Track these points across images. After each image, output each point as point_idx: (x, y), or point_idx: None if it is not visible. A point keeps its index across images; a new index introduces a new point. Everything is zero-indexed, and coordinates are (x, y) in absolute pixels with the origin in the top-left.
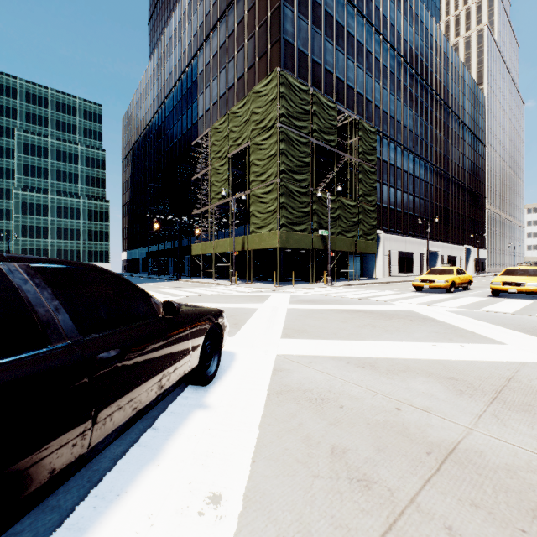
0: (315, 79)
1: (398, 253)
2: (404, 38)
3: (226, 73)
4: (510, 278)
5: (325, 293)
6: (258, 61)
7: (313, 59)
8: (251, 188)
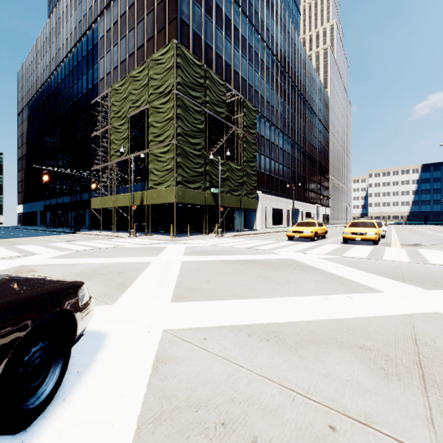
0: (208, 59)
1: (272, 210)
2: (276, 41)
3: (127, 41)
4: (356, 229)
5: (216, 243)
6: (157, 34)
7: (206, 42)
8: (149, 147)
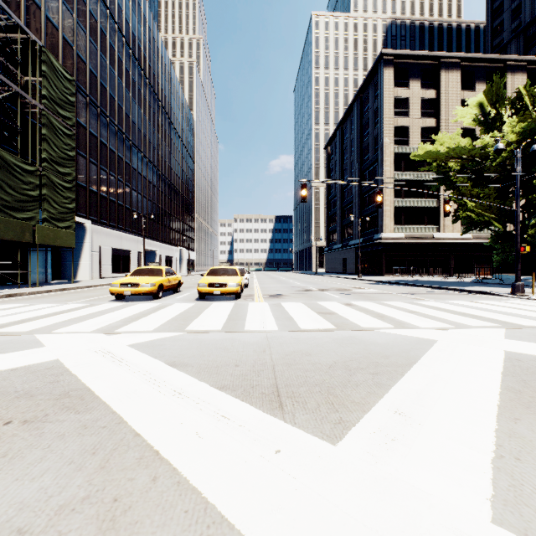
0: None
1: (112, 250)
2: (120, 5)
3: None
4: (215, 279)
5: None
6: None
7: None
8: None
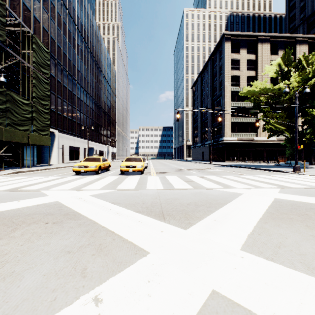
0: None
1: (69, 147)
2: (74, 7)
3: None
4: (129, 163)
5: None
6: None
7: None
8: None
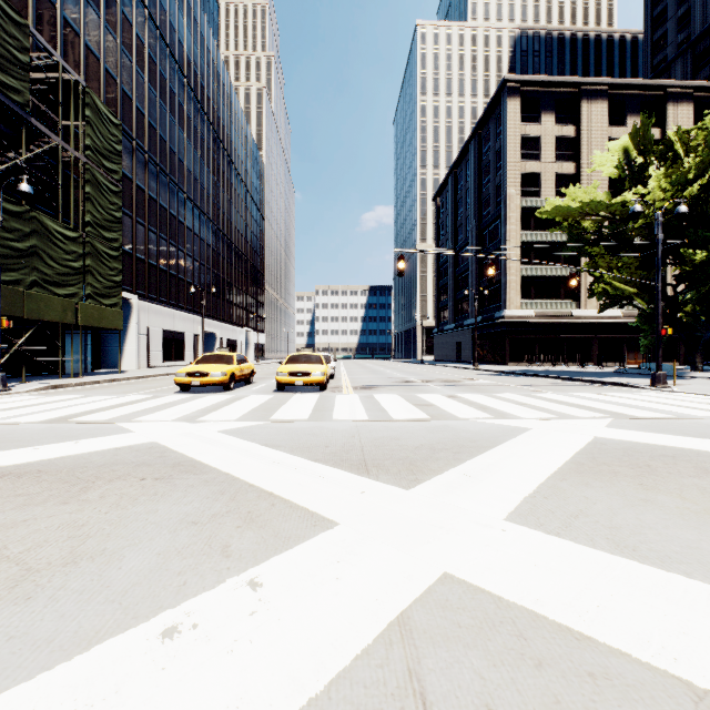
0: None
1: (162, 333)
2: (173, 22)
3: None
4: (297, 367)
5: None
6: None
7: None
8: None
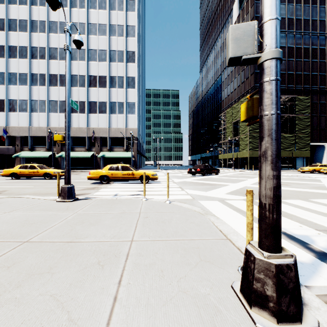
0: None
1: None
2: None
3: (233, 83)
4: None
5: None
6: (245, 81)
7: None
8: (239, 135)
